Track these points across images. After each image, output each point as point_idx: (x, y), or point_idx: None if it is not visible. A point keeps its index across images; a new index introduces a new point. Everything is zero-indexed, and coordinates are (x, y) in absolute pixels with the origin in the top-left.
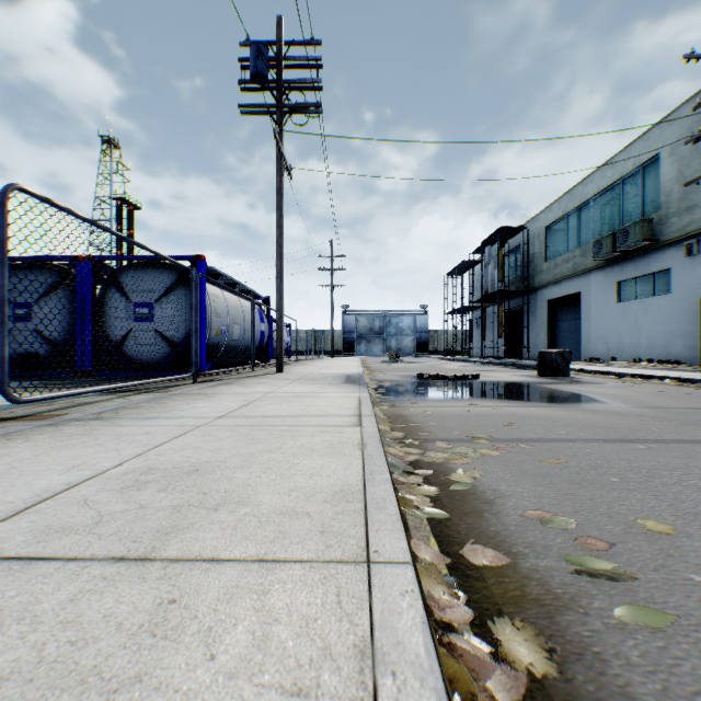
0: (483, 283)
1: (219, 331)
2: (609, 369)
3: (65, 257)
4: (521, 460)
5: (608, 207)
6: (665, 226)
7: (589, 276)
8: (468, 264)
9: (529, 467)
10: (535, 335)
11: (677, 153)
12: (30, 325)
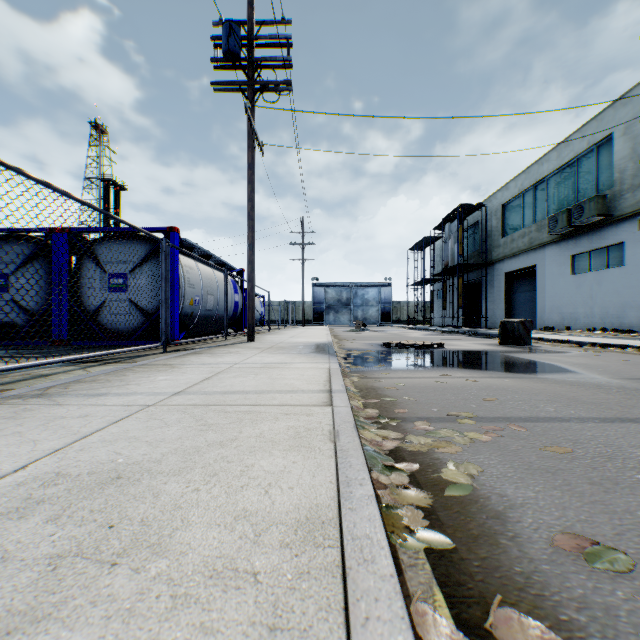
0: (443, 257)
1: (193, 301)
2: (568, 338)
3: (41, 229)
4: (518, 447)
5: (563, 185)
6: (619, 201)
7: (545, 250)
8: (429, 240)
9: (530, 457)
10: (492, 306)
11: (631, 132)
12: (7, 295)
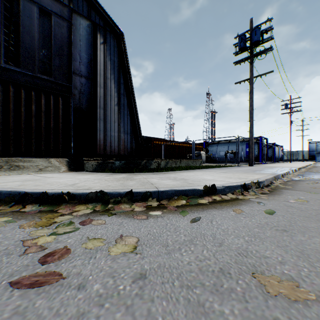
0: None
1: (276, 155)
2: None
3: None
4: None
5: None
6: None
7: None
8: None
9: None
10: None
11: None
12: None
